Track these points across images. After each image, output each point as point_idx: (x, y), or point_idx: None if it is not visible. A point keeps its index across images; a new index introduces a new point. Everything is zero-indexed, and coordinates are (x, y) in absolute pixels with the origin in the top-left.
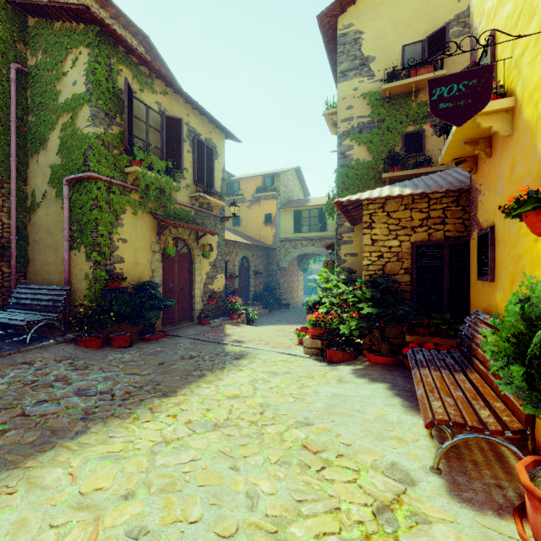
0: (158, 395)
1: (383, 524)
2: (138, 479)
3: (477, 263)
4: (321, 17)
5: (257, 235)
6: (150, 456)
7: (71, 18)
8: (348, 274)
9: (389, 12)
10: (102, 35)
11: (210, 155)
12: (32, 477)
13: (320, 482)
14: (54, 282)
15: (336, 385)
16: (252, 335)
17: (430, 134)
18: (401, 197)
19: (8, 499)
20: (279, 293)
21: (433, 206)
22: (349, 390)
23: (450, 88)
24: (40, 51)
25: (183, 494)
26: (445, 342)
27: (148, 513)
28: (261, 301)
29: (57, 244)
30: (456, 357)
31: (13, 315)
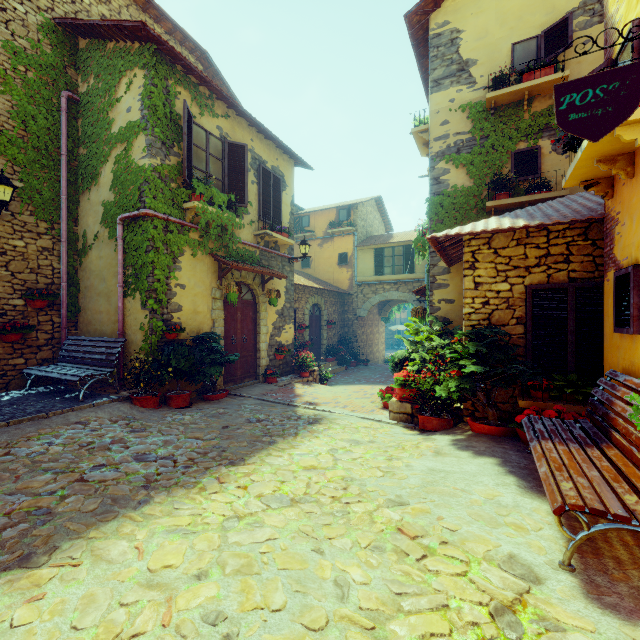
0: (224, 463)
1: (504, 628)
2: (210, 558)
3: (613, 311)
4: (410, 16)
5: (330, 278)
6: (221, 533)
7: (125, 37)
8: (443, 324)
9: (494, 4)
10: (159, 54)
11: (277, 186)
12: (96, 548)
13: (422, 573)
14: (107, 333)
15: (433, 458)
16: (326, 396)
17: (548, 152)
18: (513, 230)
19: (74, 571)
20: (356, 347)
21: (553, 241)
22: (449, 465)
23: (584, 94)
24: (91, 75)
25: (261, 577)
26: (571, 409)
27: (224, 597)
28: (335, 356)
29: (109, 291)
30: (587, 428)
31: (64, 370)
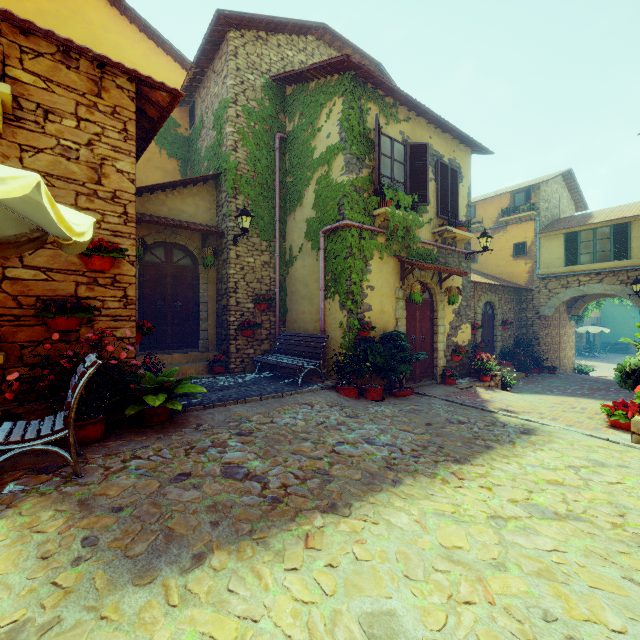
0: (450, 459)
1: None
2: (497, 551)
3: None
4: None
5: (502, 272)
6: (493, 529)
7: (327, 73)
8: None
9: None
10: (354, 79)
11: (454, 179)
12: (383, 513)
13: None
14: (309, 331)
15: None
16: (521, 404)
17: None
18: None
19: (376, 528)
20: (538, 351)
21: None
22: None
23: None
24: (296, 115)
25: (572, 588)
26: None
27: (539, 595)
28: (511, 360)
29: (311, 294)
30: None
31: (282, 359)
